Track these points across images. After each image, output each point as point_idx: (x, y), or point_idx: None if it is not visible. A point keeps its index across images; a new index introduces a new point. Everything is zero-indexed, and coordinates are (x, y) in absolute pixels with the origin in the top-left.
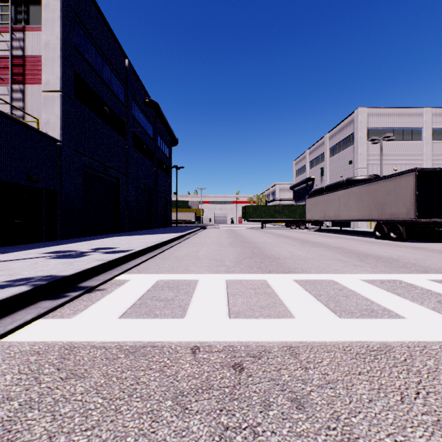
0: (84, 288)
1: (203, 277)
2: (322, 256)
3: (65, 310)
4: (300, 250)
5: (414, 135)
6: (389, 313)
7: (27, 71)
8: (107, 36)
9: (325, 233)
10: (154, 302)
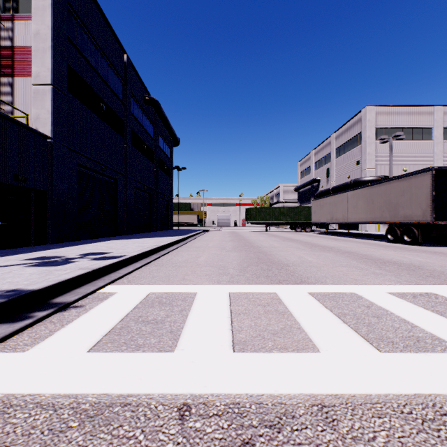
0: (56, 305)
1: (202, 289)
2: (335, 262)
3: (22, 338)
4: (310, 255)
5: (424, 134)
6: (442, 344)
7: (16, 63)
8: (104, 29)
9: (333, 236)
10: (139, 325)
